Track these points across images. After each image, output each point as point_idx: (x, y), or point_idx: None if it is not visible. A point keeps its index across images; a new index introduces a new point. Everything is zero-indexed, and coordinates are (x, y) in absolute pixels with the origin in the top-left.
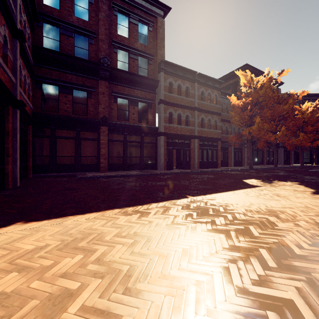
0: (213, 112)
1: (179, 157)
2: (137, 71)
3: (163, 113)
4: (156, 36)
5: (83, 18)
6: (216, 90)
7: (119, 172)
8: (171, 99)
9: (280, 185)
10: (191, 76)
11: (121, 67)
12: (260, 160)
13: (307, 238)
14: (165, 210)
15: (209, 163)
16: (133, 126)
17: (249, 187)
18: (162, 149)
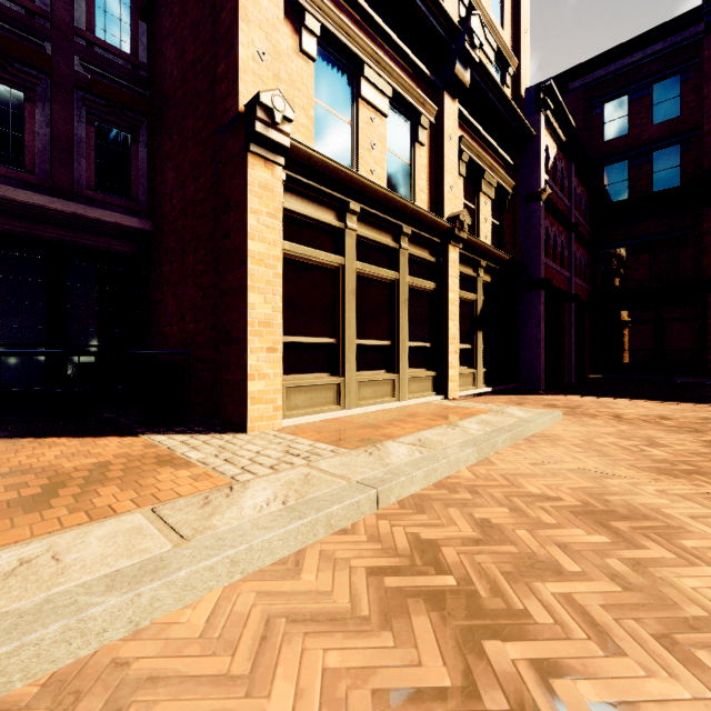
0: None
1: None
2: None
3: None
4: None
5: (669, 116)
6: None
7: None
8: None
9: None
10: None
11: None
12: None
13: None
14: (705, 407)
15: None
16: None
17: None
18: None
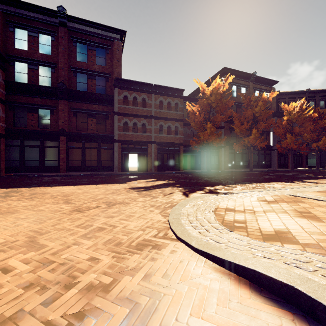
0: (174, 119)
1: (139, 161)
2: (95, 89)
3: (117, 123)
4: (113, 57)
5: (47, 53)
6: (177, 98)
7: (74, 173)
8: (126, 110)
9: (147, 183)
10: (147, 88)
11: (80, 87)
12: (247, 164)
13: None
14: None
15: (169, 166)
16: (89, 135)
17: (114, 183)
18: (115, 154)
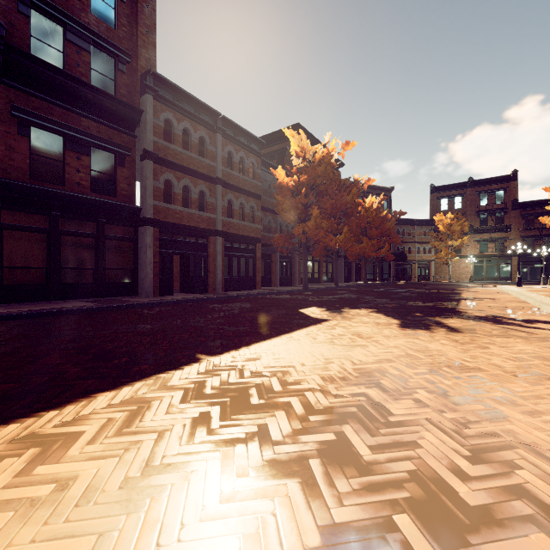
0: (249, 193)
1: (186, 271)
2: (87, 77)
3: (152, 180)
4: (137, 17)
5: None
6: (253, 154)
7: (34, 305)
8: (170, 154)
9: (354, 315)
10: (209, 118)
11: (42, 55)
12: (317, 276)
13: (453, 438)
14: (134, 412)
15: (241, 282)
16: (76, 198)
17: (313, 322)
18: (149, 253)
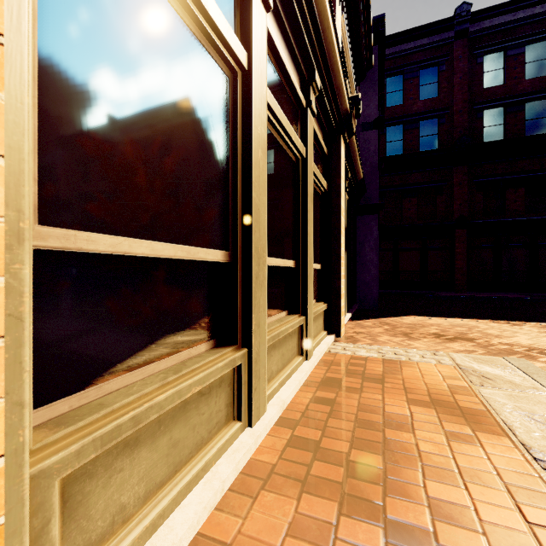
0: None
1: None
2: (522, 129)
3: None
4: None
5: (430, 96)
6: None
7: (486, 294)
8: None
9: None
10: None
11: (489, 135)
12: None
13: None
14: (545, 327)
15: None
16: (513, 222)
17: None
18: None
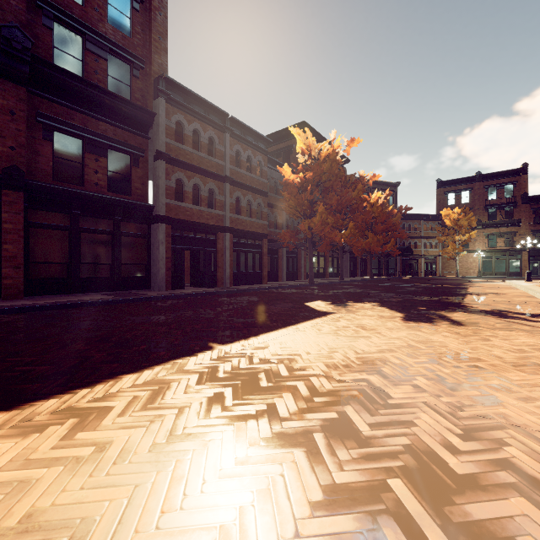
0: (256, 190)
1: (196, 266)
2: (105, 83)
3: (164, 180)
4: (150, 25)
5: None
6: (260, 153)
7: (57, 298)
8: (181, 154)
9: (359, 308)
10: (218, 118)
11: (63, 64)
12: (322, 271)
13: (448, 419)
14: (156, 391)
15: (248, 276)
16: (94, 197)
17: (318, 315)
18: (161, 249)
